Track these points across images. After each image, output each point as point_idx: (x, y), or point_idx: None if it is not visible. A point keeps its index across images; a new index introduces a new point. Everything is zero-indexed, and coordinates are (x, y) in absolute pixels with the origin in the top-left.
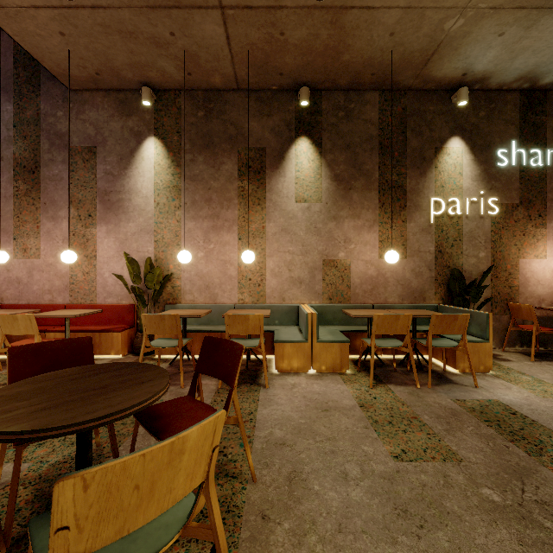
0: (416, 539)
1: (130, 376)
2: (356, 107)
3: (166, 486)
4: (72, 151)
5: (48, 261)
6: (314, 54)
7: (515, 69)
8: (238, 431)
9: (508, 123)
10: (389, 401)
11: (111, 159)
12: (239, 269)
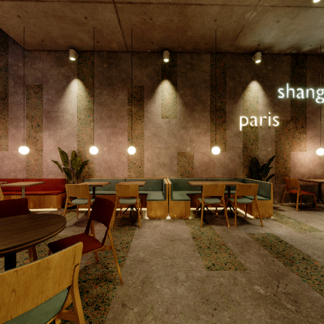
0: (211, 316)
1: (42, 222)
2: (197, 63)
3: (38, 289)
4: (27, 87)
5: (13, 152)
6: (170, 31)
7: (287, 42)
8: (118, 254)
9: (284, 73)
10: (210, 235)
11: (51, 92)
12: (128, 157)
